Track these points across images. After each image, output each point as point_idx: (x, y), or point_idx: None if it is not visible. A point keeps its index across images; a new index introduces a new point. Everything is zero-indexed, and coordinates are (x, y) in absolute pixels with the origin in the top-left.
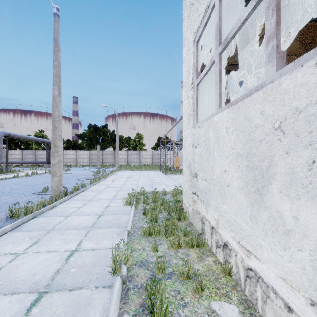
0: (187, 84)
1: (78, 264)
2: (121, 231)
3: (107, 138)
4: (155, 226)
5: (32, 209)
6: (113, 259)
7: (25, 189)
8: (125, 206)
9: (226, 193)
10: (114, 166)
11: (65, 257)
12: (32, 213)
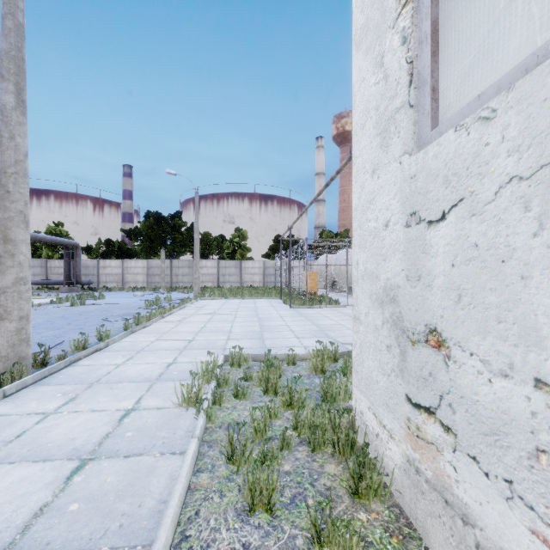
0: (378, 17)
1: None
2: None
3: (180, 238)
4: None
5: None
6: None
7: None
8: (181, 411)
9: None
10: (192, 288)
11: None
12: None
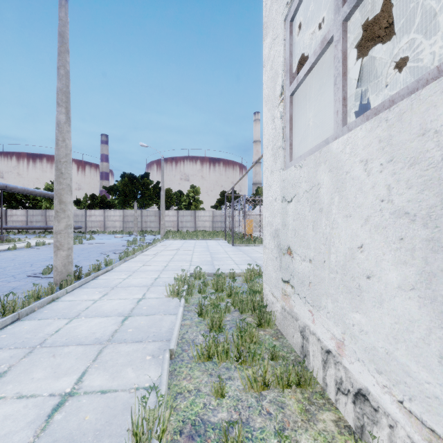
0: (273, 97)
1: (68, 430)
2: (159, 349)
3: (148, 193)
4: (219, 343)
5: (15, 305)
6: (133, 431)
7: (18, 269)
8: (170, 299)
9: (363, 291)
10: (158, 232)
11: (46, 412)
12: (13, 314)
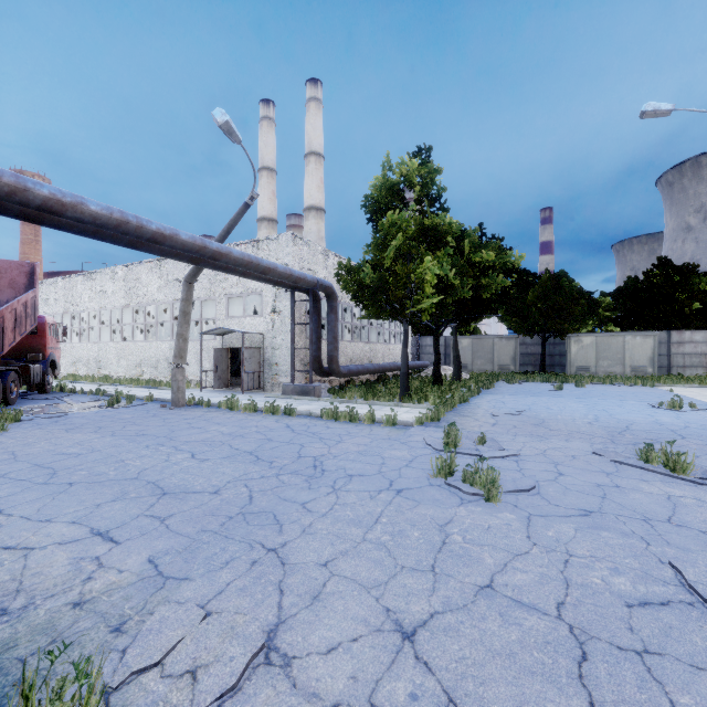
0: None
1: None
2: None
3: None
4: None
5: None
6: None
7: None
8: None
9: None
10: None
11: None
12: None
